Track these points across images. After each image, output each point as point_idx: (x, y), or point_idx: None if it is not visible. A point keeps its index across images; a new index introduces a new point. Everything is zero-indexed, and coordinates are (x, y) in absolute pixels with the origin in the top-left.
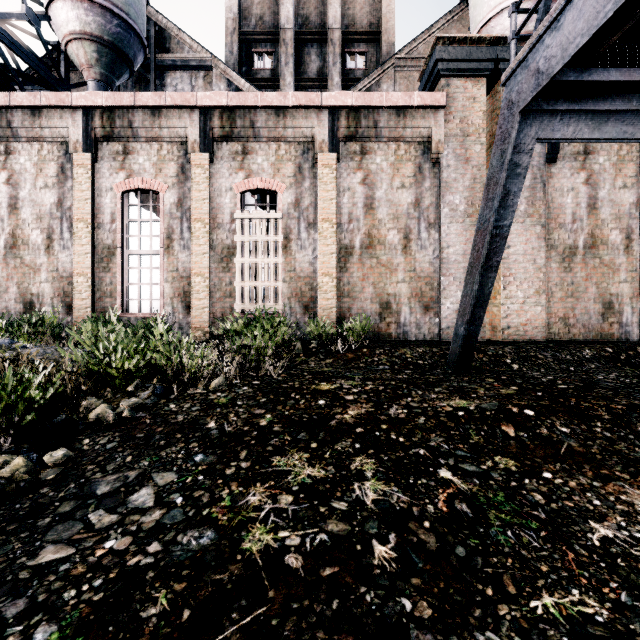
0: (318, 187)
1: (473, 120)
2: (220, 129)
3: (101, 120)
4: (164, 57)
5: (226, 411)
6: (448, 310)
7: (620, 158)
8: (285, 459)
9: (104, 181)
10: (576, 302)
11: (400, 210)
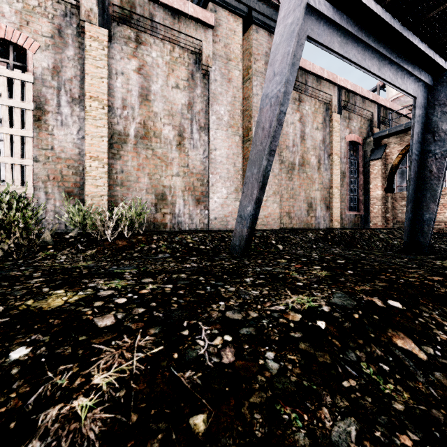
0: (85, 59)
1: (234, 49)
2: None
3: None
4: None
5: None
6: (215, 203)
7: (315, 110)
8: None
9: None
10: (295, 202)
11: (175, 108)
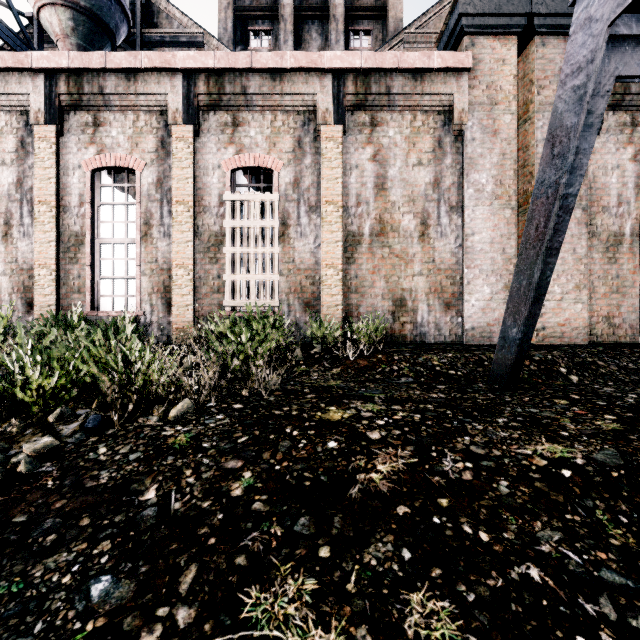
0: (321, 164)
1: (502, 86)
2: (206, 96)
3: (67, 85)
4: (151, 32)
5: (181, 463)
6: (473, 308)
7: None
8: (268, 597)
9: (71, 157)
10: (622, 299)
11: (416, 191)
